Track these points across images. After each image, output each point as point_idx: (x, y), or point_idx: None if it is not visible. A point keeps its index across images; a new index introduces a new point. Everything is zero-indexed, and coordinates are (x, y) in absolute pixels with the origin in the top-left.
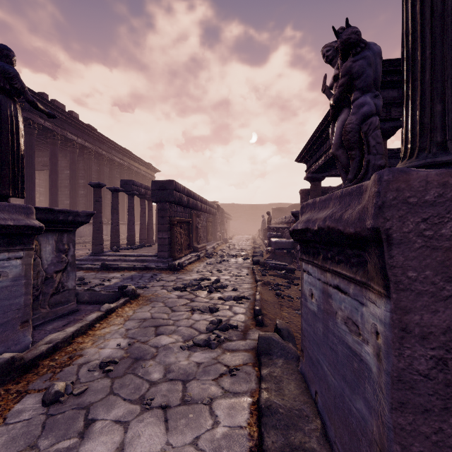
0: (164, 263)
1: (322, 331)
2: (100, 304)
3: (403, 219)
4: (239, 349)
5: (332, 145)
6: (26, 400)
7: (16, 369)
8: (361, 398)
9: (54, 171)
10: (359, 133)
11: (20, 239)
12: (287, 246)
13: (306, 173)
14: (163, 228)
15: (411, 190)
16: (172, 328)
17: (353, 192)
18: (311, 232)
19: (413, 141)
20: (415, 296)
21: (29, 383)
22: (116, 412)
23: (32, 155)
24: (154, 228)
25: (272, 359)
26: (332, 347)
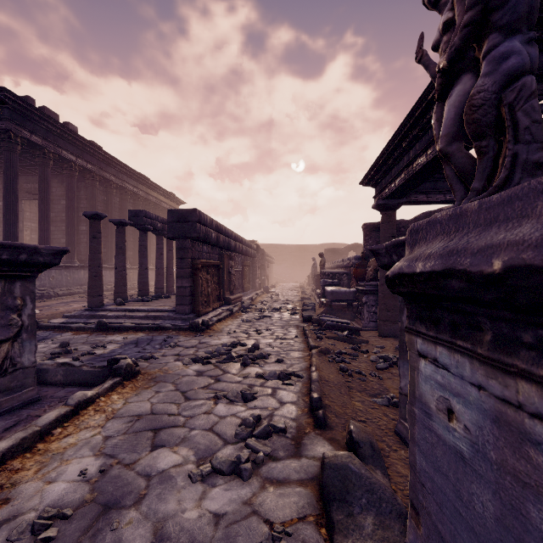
0: (184, 320)
1: (494, 513)
2: (80, 385)
3: None
4: (289, 478)
5: (439, 138)
6: None
7: None
8: None
9: (45, 199)
10: (496, 108)
11: None
12: (347, 298)
13: (376, 199)
14: (183, 273)
15: None
16: (181, 433)
17: None
18: (465, 278)
19: None
20: None
21: None
22: None
23: (14, 178)
24: None
25: (352, 514)
26: None
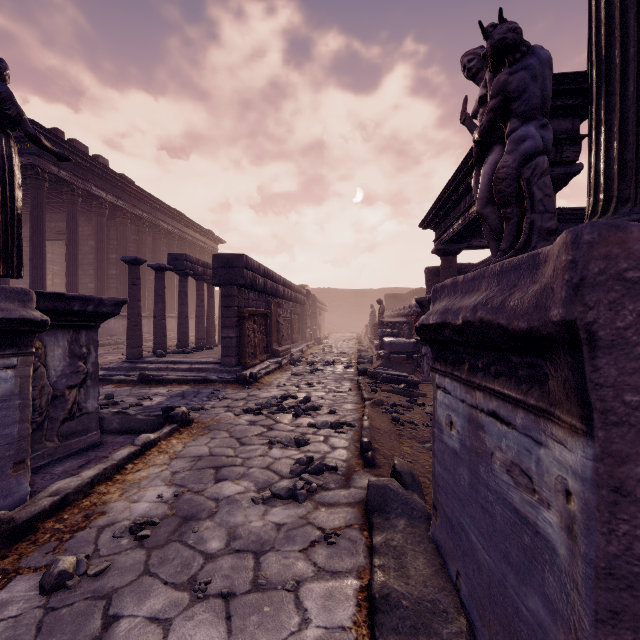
0: (231, 373)
1: (468, 481)
2: (136, 433)
3: (616, 306)
4: (339, 502)
5: (476, 200)
6: (15, 585)
7: (2, 536)
8: (538, 594)
9: (73, 241)
10: (517, 182)
11: (12, 339)
12: (406, 349)
13: (435, 243)
14: (229, 323)
15: (630, 258)
16: (240, 471)
17: (522, 265)
18: (450, 328)
19: (608, 189)
20: (637, 434)
21: (21, 558)
22: (152, 603)
23: (41, 218)
24: (216, 323)
25: (389, 518)
26: (485, 507)
